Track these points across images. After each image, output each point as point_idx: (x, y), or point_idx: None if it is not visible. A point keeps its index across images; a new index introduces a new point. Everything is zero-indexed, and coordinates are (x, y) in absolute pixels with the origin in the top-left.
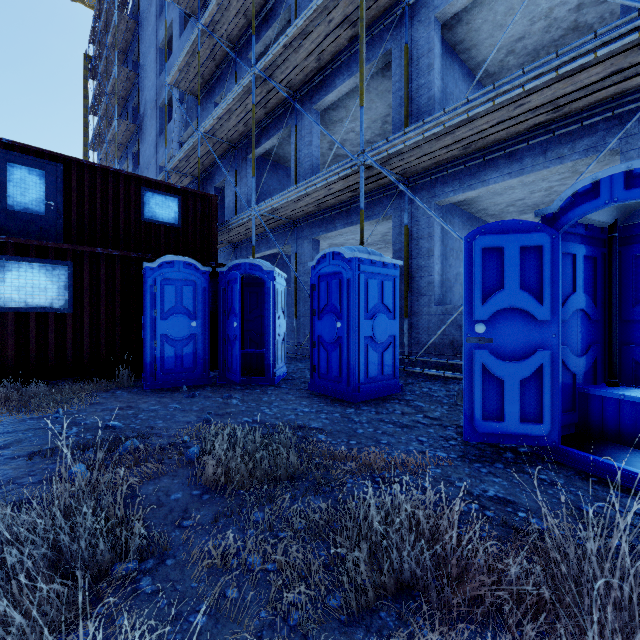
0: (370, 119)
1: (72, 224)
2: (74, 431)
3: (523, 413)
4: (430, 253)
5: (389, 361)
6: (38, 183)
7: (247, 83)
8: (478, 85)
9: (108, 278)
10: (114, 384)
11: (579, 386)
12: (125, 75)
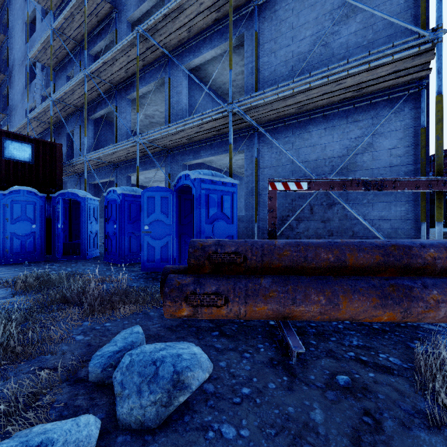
0: None
1: None
2: None
3: (162, 259)
4: None
5: None
6: None
7: (82, 77)
8: (220, 98)
9: None
10: None
11: None
12: None
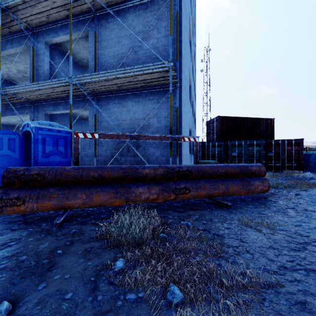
0: None
1: None
2: None
3: None
4: None
5: None
6: None
7: None
8: (81, 68)
9: None
10: None
11: None
12: None
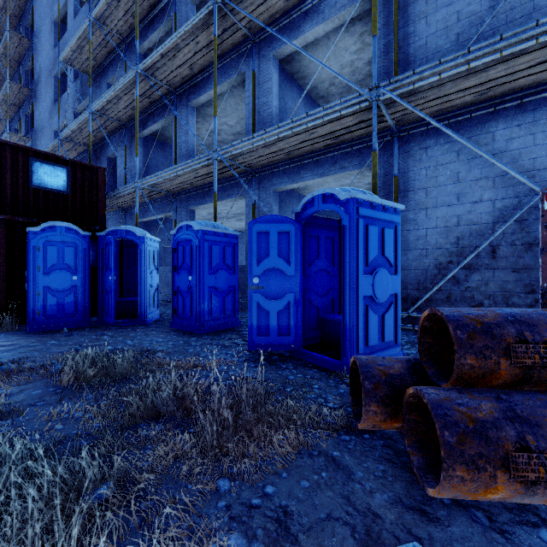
0: (238, 117)
1: None
2: None
3: (281, 331)
4: None
5: (230, 304)
6: None
7: (132, 77)
8: (313, 103)
9: None
10: None
11: (321, 314)
12: (18, 40)
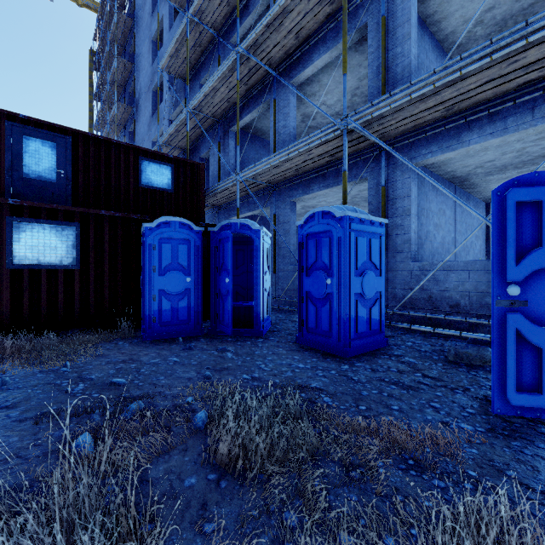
0: (340, 92)
1: (79, 190)
2: (80, 388)
3: None
4: (407, 212)
5: (376, 316)
6: (50, 154)
7: (231, 62)
8: (445, 56)
9: (111, 237)
10: (116, 335)
11: None
12: (123, 65)
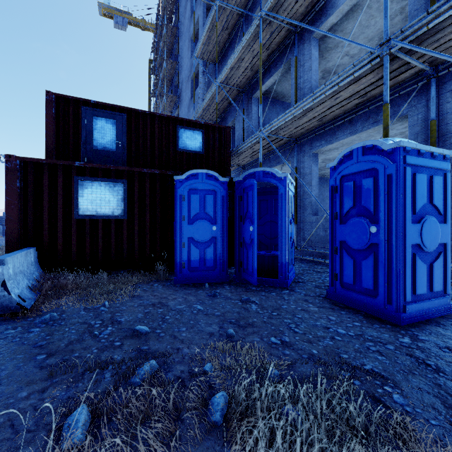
0: (366, 38)
1: (132, 156)
2: (107, 331)
3: None
4: None
5: (439, 274)
6: (111, 129)
7: (254, 29)
8: None
9: (151, 192)
10: (153, 277)
11: None
12: (170, 65)
